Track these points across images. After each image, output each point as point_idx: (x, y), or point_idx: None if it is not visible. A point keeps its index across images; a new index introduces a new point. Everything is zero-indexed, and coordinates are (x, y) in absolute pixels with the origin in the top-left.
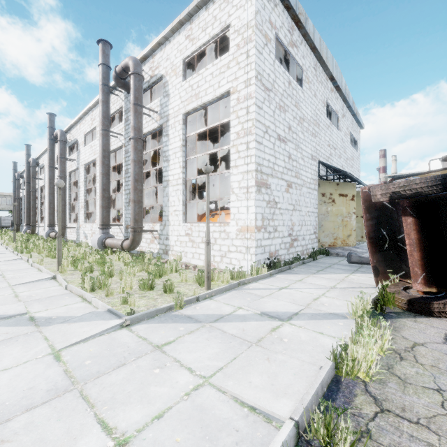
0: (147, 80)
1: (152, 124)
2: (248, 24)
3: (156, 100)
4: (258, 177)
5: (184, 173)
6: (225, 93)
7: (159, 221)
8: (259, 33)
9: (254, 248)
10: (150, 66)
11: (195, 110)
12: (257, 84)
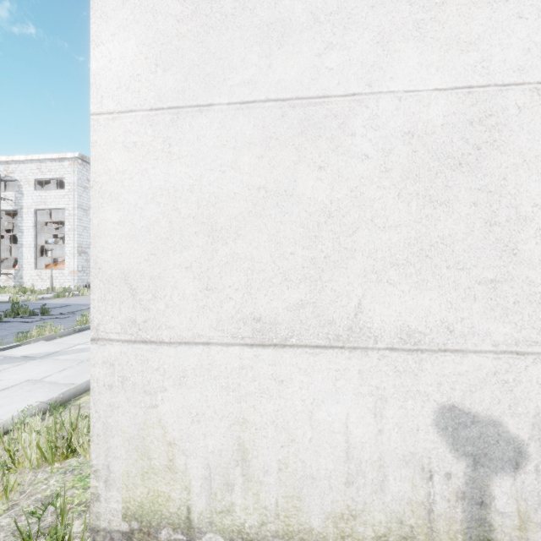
0: (2, 176)
1: (7, 206)
2: (74, 183)
3: (11, 193)
4: (80, 249)
5: (36, 241)
6: (62, 208)
7: (4, 268)
8: (80, 188)
9: (77, 279)
10: (5, 168)
11: (43, 209)
12: (79, 210)
